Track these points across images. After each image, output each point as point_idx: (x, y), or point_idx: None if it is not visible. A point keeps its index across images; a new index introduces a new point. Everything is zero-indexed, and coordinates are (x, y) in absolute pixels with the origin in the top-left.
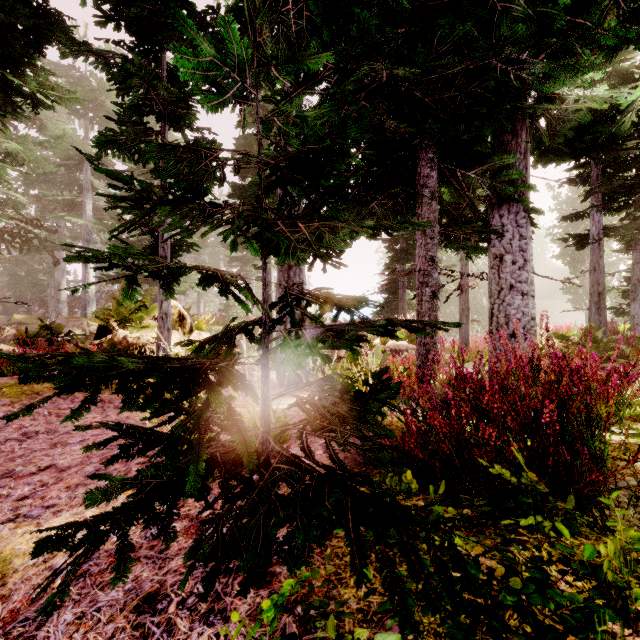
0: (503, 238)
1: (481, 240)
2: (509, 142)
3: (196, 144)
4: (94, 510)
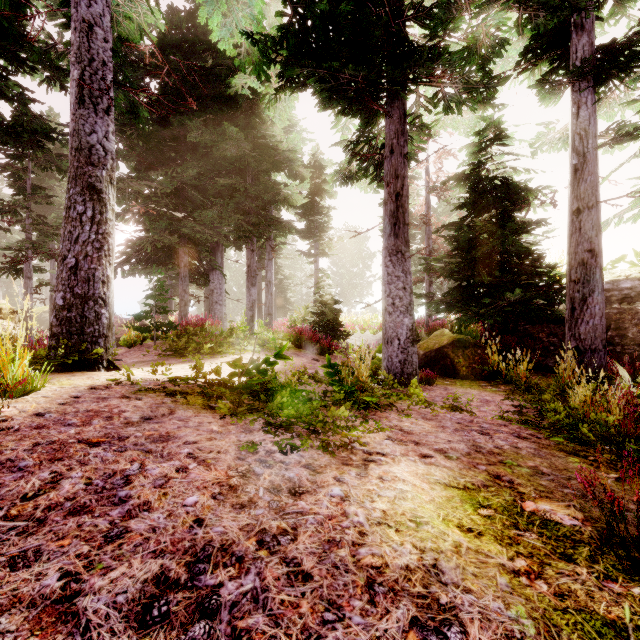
0: (214, 283)
1: (206, 283)
2: (216, 247)
3: None
4: None
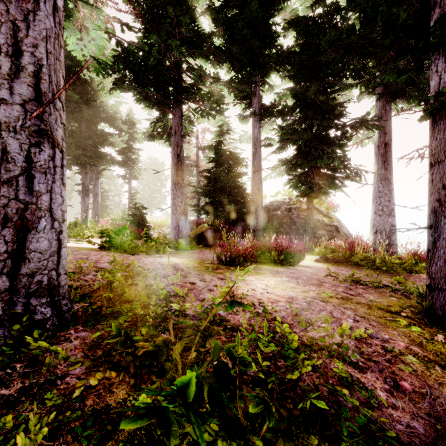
0: None
1: None
2: None
3: None
4: None
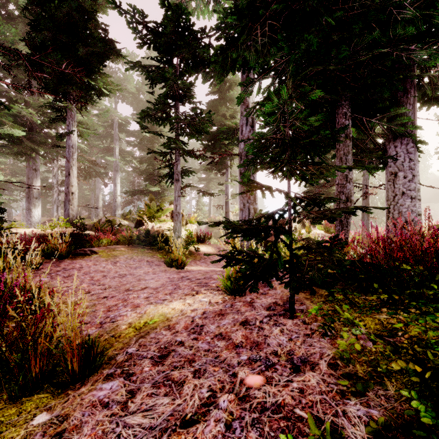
0: (397, 161)
1: (381, 163)
2: (401, 97)
3: (200, 114)
4: (189, 300)
